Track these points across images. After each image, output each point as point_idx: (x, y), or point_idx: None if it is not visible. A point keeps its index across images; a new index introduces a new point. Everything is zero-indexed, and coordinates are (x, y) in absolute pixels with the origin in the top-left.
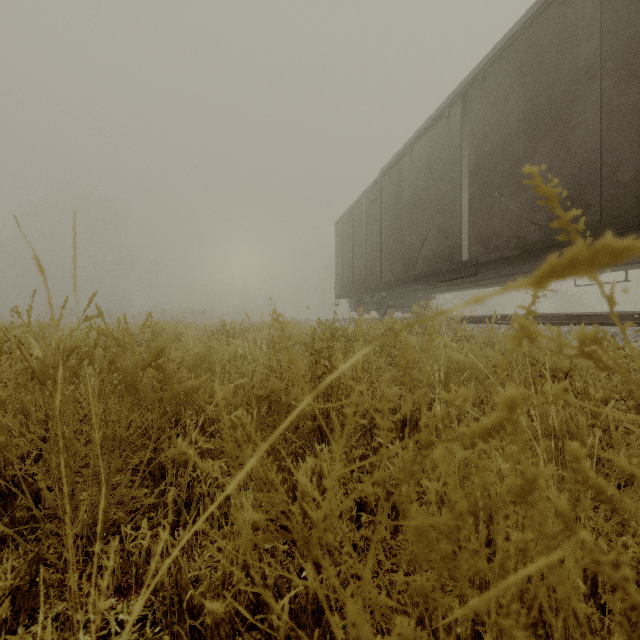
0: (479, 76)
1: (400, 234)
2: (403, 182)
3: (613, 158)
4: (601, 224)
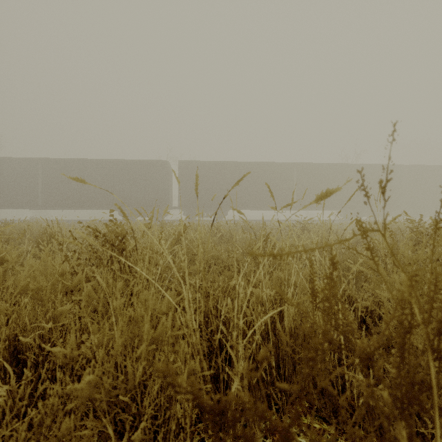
0: (46, 160)
1: (2, 188)
2: (5, 169)
3: (77, 195)
4: (76, 205)
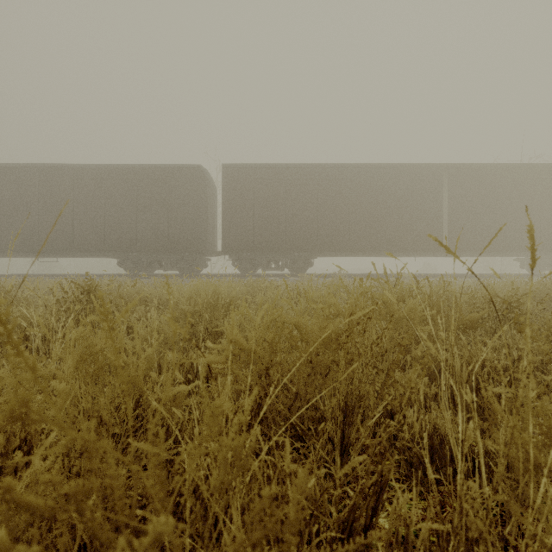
0: None
1: None
2: None
3: (42, 230)
4: (38, 249)
